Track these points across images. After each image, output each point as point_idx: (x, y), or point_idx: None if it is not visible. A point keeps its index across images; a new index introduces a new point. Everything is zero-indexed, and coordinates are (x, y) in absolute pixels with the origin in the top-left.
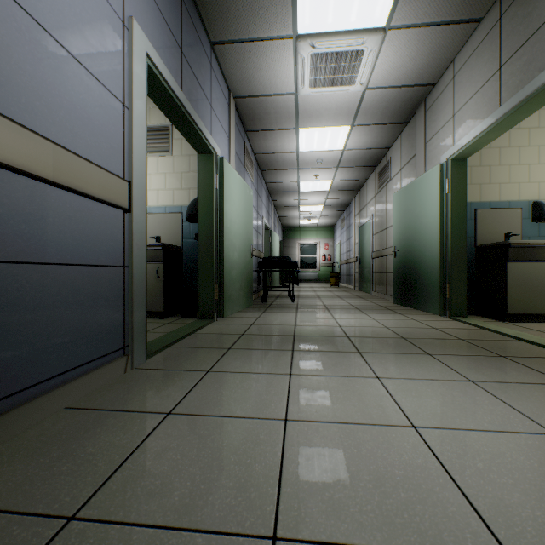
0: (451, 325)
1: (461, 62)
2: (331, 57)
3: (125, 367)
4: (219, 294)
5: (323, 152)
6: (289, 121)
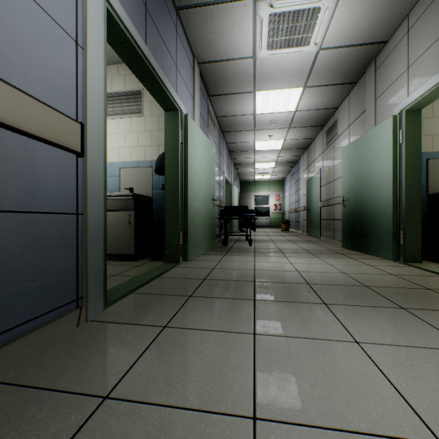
0: (409, 272)
1: (418, 14)
2: (288, 16)
3: (78, 320)
4: (184, 239)
5: (276, 114)
6: (247, 85)
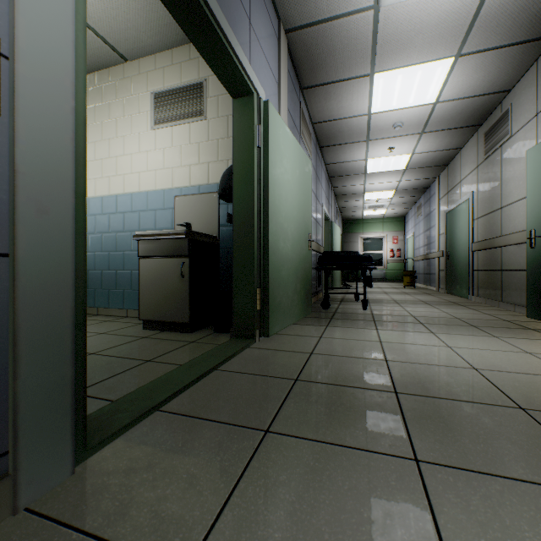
0: None
1: None
2: None
3: None
4: (262, 301)
5: (404, 111)
6: (361, 62)
